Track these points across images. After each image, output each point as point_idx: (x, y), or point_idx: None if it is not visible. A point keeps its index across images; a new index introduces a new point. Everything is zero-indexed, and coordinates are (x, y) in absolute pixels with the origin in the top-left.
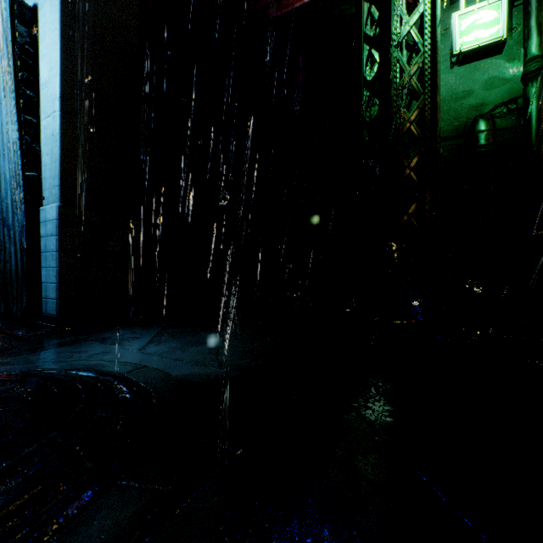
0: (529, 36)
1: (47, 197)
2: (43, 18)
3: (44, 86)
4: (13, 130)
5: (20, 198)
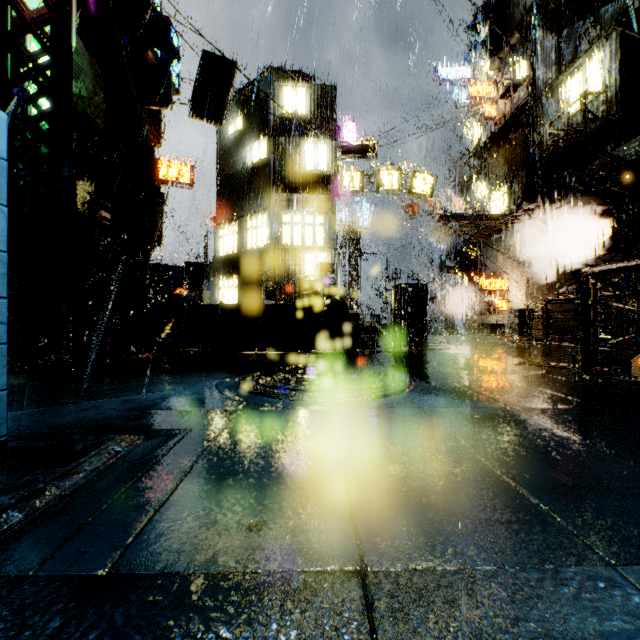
0: None
1: None
2: None
3: None
4: None
5: None
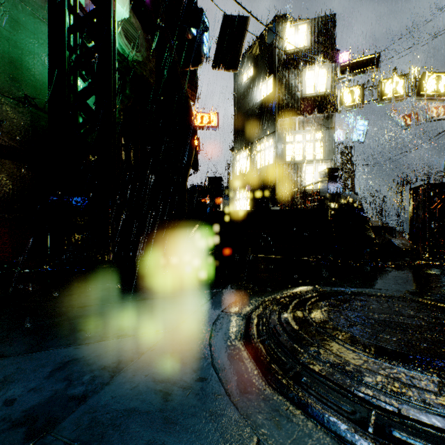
0: None
1: None
2: None
3: None
4: None
5: None
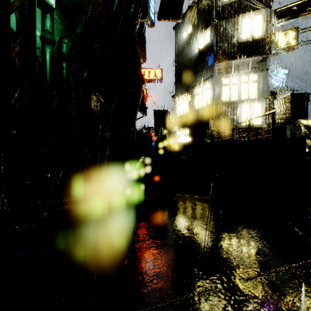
0: (46, 16)
1: None
2: None
3: None
4: None
5: None
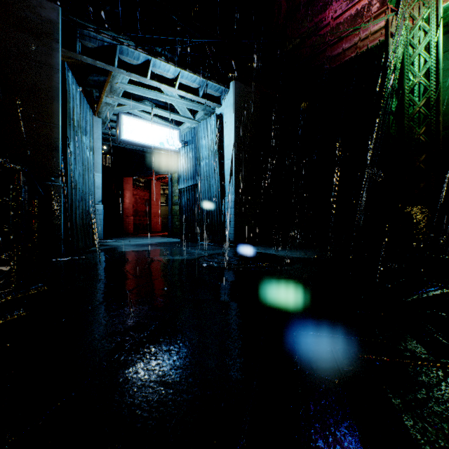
0: None
1: (228, 192)
2: (226, 119)
3: (226, 147)
4: (216, 167)
5: (219, 194)
